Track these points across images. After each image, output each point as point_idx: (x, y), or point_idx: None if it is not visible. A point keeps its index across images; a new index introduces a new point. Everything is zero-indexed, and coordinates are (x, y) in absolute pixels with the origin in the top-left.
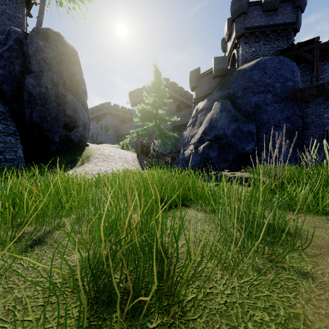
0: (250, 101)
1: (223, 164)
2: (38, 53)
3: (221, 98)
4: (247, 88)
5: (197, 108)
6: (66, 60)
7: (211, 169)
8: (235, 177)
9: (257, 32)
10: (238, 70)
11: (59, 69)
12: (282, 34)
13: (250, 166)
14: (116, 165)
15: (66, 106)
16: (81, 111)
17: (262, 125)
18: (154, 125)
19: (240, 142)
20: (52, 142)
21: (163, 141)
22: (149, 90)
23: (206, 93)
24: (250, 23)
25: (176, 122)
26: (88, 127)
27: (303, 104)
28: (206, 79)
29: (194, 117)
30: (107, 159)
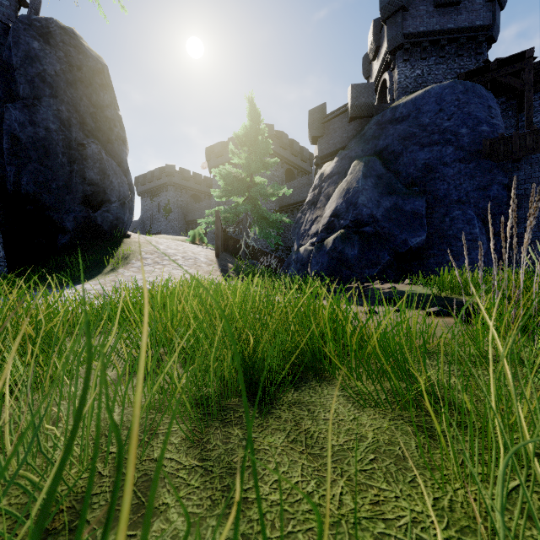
0: (415, 159)
1: (369, 270)
2: (30, 63)
3: (364, 154)
4: (410, 136)
5: (322, 172)
6: (86, 80)
7: (347, 278)
8: (400, 295)
9: (425, 41)
10: (393, 107)
11: (72, 95)
12: (467, 46)
13: (416, 274)
14: (177, 272)
15: (86, 163)
16: (115, 174)
17: (437, 200)
18: (248, 201)
19: (399, 230)
20: (61, 230)
21: (262, 230)
22: (239, 141)
23: (337, 148)
24: (412, 27)
25: (285, 199)
26: (130, 203)
27: (509, 163)
28: (338, 124)
29: (317, 189)
30: (160, 261)
